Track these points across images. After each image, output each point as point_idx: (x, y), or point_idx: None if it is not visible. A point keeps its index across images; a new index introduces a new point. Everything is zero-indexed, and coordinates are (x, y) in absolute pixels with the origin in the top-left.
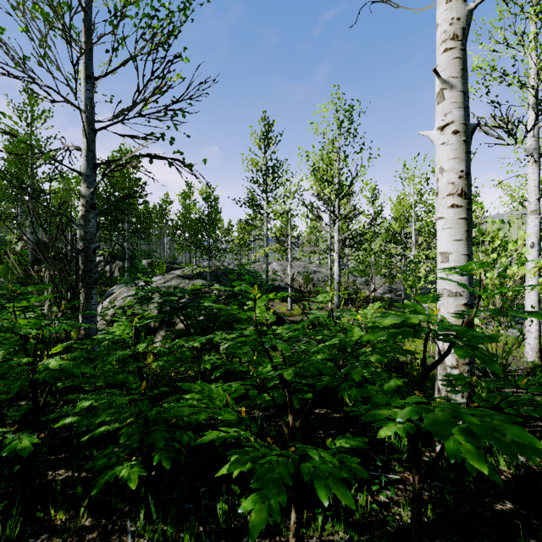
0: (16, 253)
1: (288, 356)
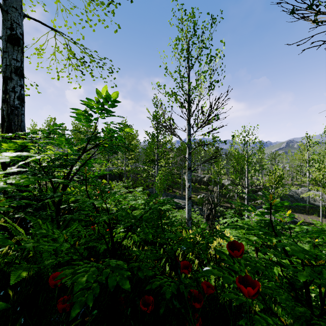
0: (204, 181)
1: None
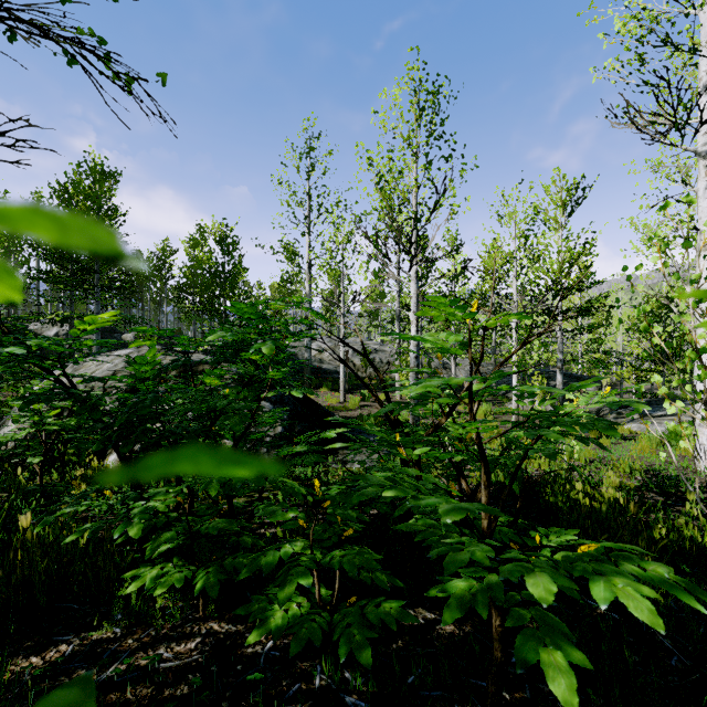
0: None
1: (339, 494)
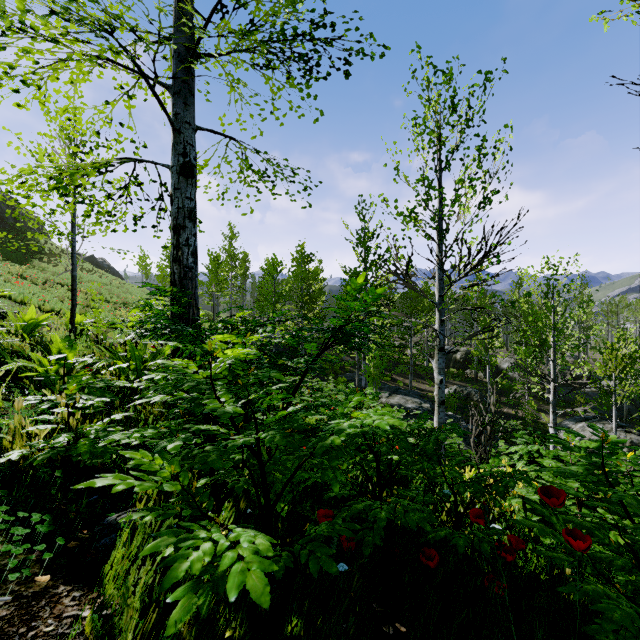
0: (457, 360)
1: None
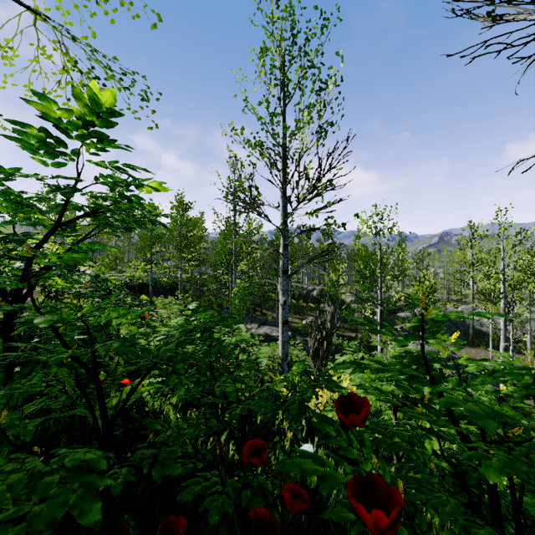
0: (314, 296)
1: None
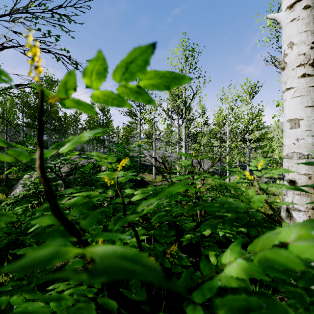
0: None
1: (153, 213)
